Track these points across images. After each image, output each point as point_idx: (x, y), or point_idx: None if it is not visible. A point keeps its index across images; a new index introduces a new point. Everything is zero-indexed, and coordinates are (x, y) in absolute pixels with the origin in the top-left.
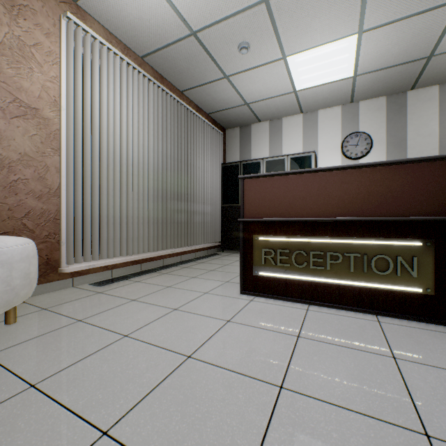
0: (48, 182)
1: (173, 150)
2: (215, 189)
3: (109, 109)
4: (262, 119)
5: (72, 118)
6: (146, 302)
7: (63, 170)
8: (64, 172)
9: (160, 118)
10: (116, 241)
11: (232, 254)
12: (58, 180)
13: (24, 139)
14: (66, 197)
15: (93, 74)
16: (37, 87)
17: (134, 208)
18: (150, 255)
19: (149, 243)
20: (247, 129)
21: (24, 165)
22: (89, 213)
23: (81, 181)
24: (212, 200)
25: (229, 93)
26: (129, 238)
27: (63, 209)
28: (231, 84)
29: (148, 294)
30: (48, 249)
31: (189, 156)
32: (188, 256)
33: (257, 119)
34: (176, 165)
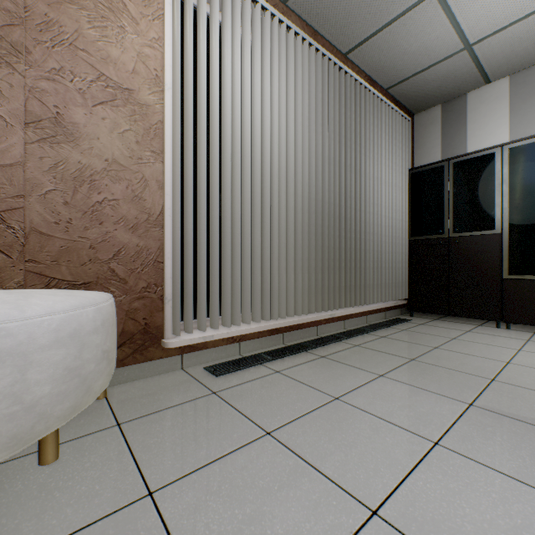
0: (146, 205)
1: (332, 147)
2: (398, 211)
3: (235, 84)
4: (493, 76)
5: (177, 99)
6: (294, 451)
7: (168, 184)
8: (169, 188)
9: (313, 95)
10: (244, 297)
11: (432, 322)
12: (160, 200)
13: (112, 137)
14: (171, 227)
15: (210, 30)
16: (130, 56)
17: (272, 243)
18: (296, 320)
19: (295, 301)
20: (458, 104)
21: (112, 178)
22: (204, 252)
23: (192, 200)
24: (394, 230)
25: (434, 31)
26: (265, 293)
27: (168, 246)
28: (441, 7)
29: (297, 417)
30: (146, 308)
31: (358, 157)
32: (355, 321)
33: (482, 78)
34: (337, 173)
